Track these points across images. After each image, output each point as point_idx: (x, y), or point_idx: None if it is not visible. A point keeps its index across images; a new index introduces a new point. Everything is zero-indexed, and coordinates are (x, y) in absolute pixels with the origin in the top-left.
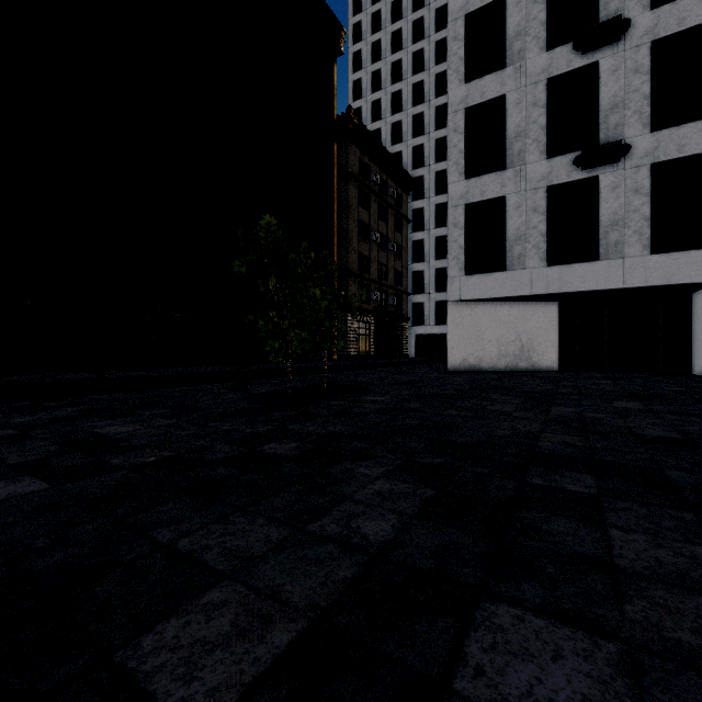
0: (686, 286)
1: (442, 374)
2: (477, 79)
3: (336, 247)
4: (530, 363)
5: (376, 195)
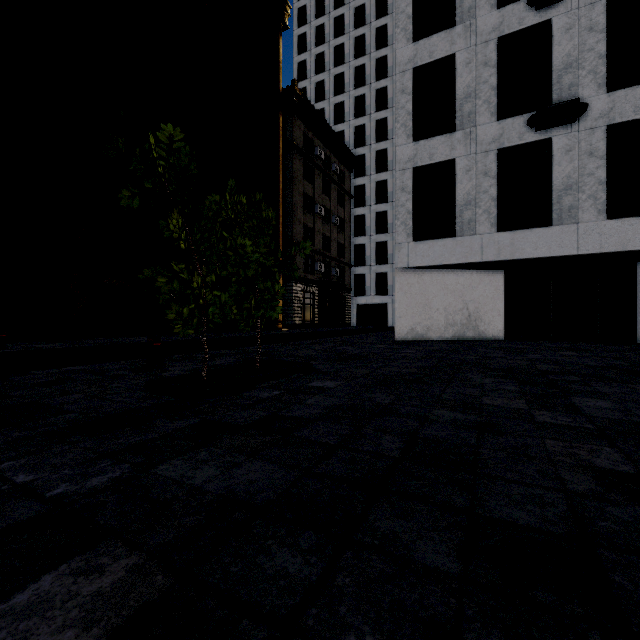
0: (638, 254)
1: (392, 345)
2: (426, 38)
3: (280, 217)
4: (477, 332)
5: (320, 170)
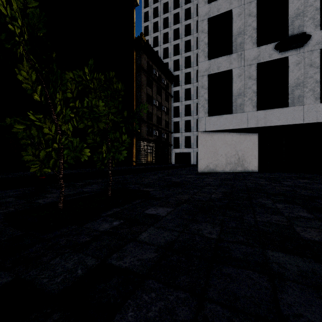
0: None
1: (197, 175)
2: (215, 1)
3: (134, 106)
4: (243, 168)
5: (156, 81)
